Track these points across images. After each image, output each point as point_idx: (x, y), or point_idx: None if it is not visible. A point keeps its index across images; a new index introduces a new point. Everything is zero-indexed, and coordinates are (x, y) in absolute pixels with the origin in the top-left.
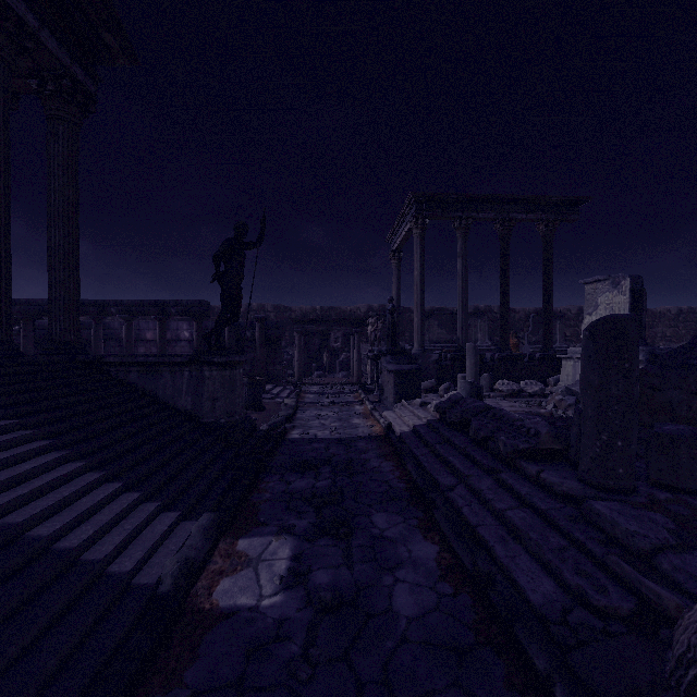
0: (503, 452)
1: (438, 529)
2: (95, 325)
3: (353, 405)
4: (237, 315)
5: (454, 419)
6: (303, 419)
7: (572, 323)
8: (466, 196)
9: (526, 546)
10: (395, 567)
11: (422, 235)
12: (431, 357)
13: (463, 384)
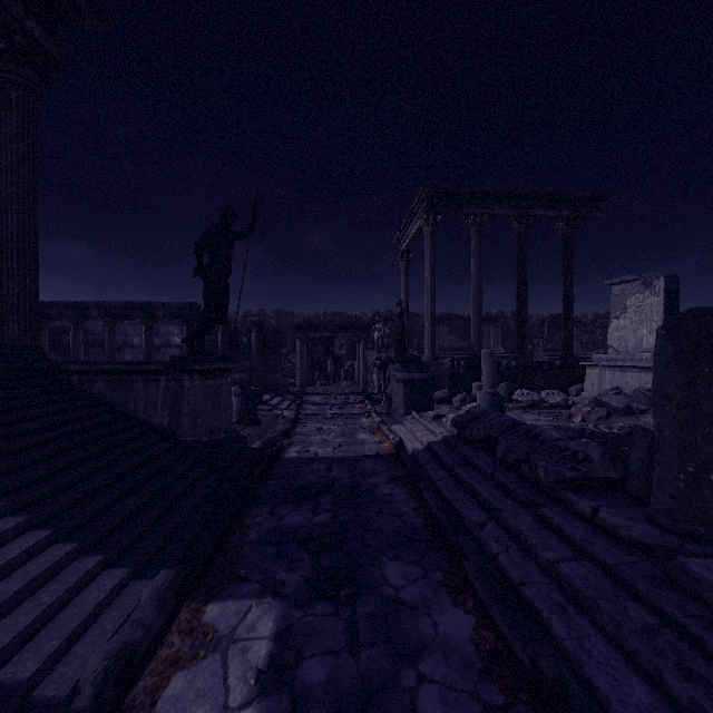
0: (544, 481)
1: (471, 590)
2: (74, 329)
3: (359, 418)
4: (224, 315)
5: (476, 436)
6: (302, 434)
7: (588, 330)
8: (481, 191)
9: (595, 620)
10: (418, 654)
11: (433, 233)
12: (443, 365)
13: (483, 395)
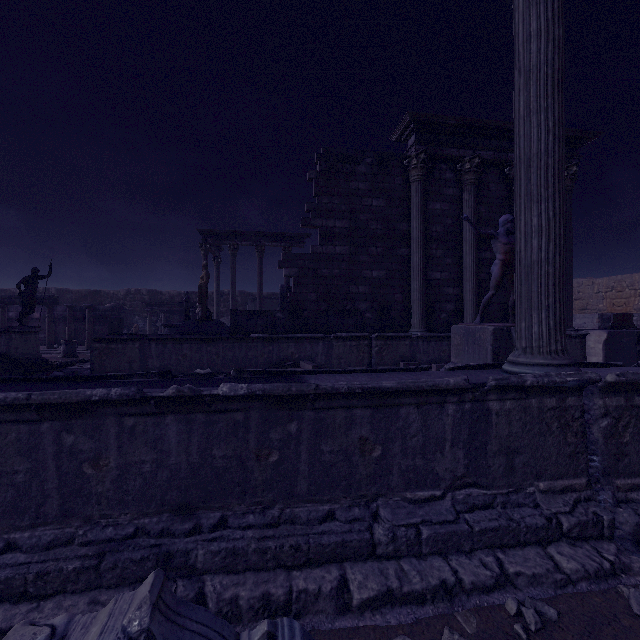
0: None
1: None
2: None
3: None
4: (33, 310)
5: None
6: None
7: None
8: (232, 232)
9: None
10: None
11: (205, 255)
12: None
13: None
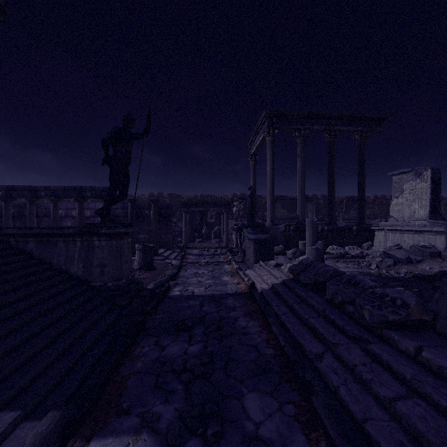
0: (369, 321)
1: (321, 427)
2: (29, 204)
3: (223, 265)
4: (125, 193)
5: (308, 281)
6: (184, 277)
7: (370, 206)
8: (304, 113)
9: None
10: None
11: (272, 141)
12: (279, 229)
13: (310, 251)
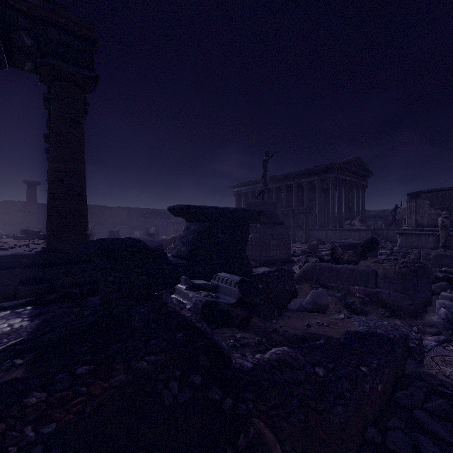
0: None
1: None
2: None
3: None
4: (395, 221)
5: None
6: None
7: None
8: None
9: None
10: None
11: None
12: None
13: None
